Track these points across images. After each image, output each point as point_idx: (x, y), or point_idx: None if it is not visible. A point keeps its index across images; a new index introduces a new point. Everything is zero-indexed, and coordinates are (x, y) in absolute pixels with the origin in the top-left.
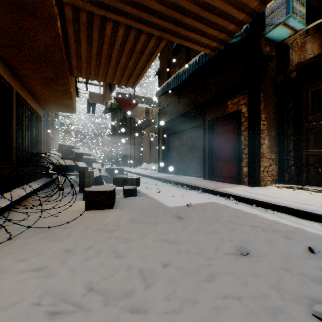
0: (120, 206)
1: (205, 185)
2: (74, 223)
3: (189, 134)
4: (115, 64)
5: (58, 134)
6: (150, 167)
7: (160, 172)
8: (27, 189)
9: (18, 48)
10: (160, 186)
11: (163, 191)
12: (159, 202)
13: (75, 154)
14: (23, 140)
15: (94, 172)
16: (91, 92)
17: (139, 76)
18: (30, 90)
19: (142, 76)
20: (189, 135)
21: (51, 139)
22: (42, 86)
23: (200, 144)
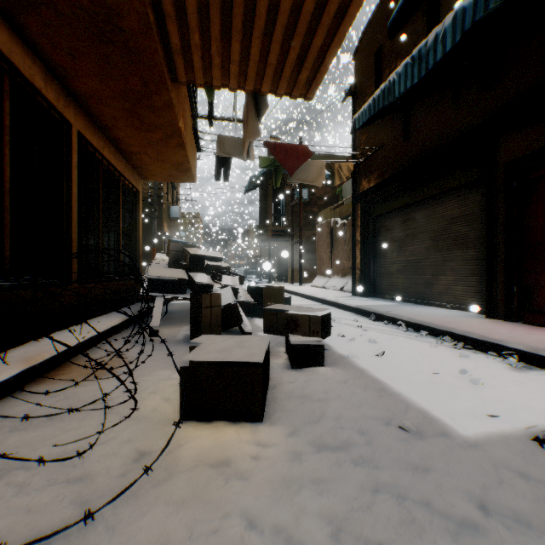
0: (284, 410)
1: (522, 341)
2: (115, 512)
3: (433, 208)
4: (269, 18)
5: (177, 228)
6: (332, 285)
7: (357, 296)
8: (87, 331)
9: (47, 1)
10: (372, 332)
11: (390, 350)
12: (404, 399)
13: (190, 257)
14: (96, 230)
15: (223, 296)
16: (222, 136)
17: (327, 54)
18: (110, 134)
19: (335, 53)
20: (435, 211)
21: (166, 236)
22: (125, 120)
23: (471, 229)
